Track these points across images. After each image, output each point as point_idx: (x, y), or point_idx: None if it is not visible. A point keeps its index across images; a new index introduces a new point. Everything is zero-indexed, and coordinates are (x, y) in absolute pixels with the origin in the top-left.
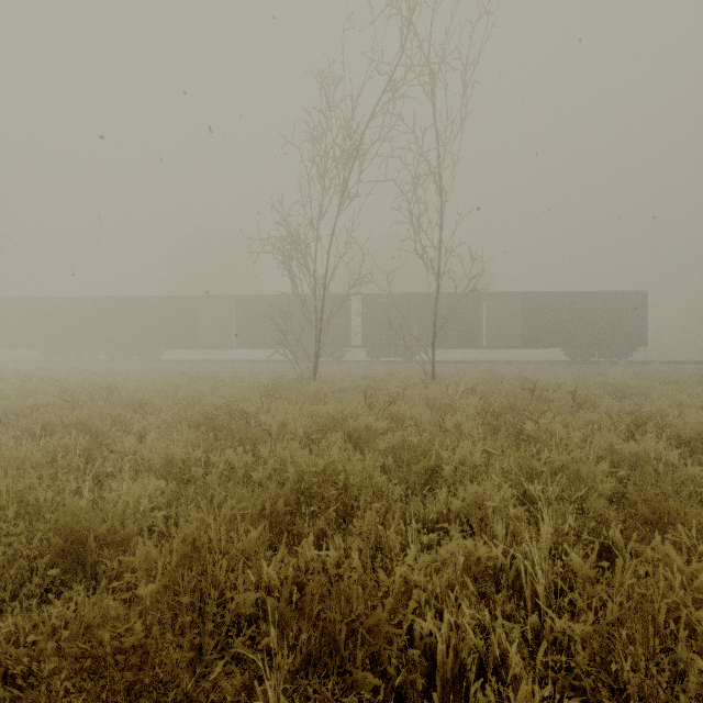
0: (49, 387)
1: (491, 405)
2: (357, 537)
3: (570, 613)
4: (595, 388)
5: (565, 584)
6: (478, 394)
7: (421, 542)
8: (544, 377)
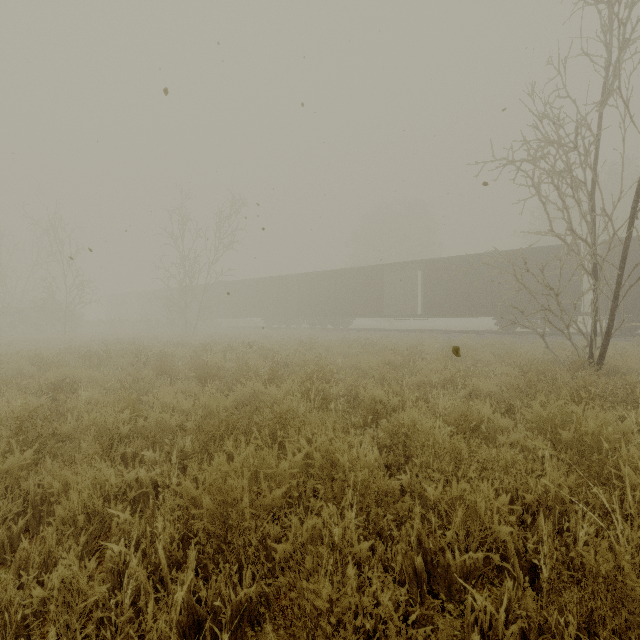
0: (263, 360)
1: None
2: None
3: None
4: None
5: None
6: None
7: None
8: None
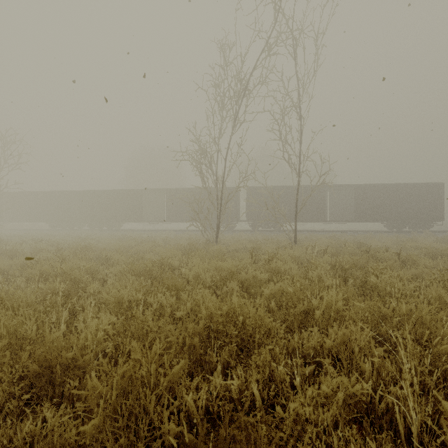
0: (51, 247)
1: (340, 263)
2: (255, 370)
3: (435, 445)
4: (411, 250)
5: (430, 421)
6: (328, 254)
7: (303, 373)
8: (372, 242)
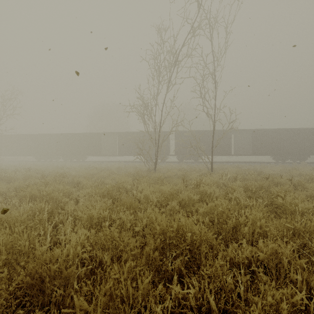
0: (37, 174)
1: (250, 187)
2: (207, 280)
3: None
4: (296, 176)
5: None
6: (238, 180)
7: (244, 281)
8: (267, 170)
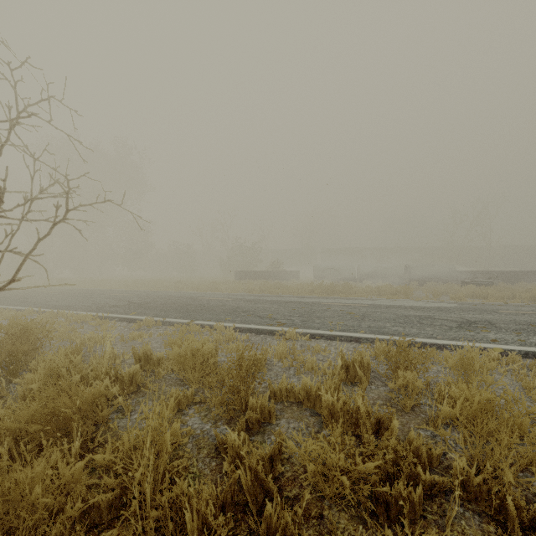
0: None
1: None
2: None
3: None
4: None
5: None
6: None
7: None
8: None
